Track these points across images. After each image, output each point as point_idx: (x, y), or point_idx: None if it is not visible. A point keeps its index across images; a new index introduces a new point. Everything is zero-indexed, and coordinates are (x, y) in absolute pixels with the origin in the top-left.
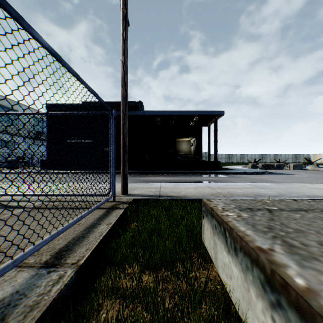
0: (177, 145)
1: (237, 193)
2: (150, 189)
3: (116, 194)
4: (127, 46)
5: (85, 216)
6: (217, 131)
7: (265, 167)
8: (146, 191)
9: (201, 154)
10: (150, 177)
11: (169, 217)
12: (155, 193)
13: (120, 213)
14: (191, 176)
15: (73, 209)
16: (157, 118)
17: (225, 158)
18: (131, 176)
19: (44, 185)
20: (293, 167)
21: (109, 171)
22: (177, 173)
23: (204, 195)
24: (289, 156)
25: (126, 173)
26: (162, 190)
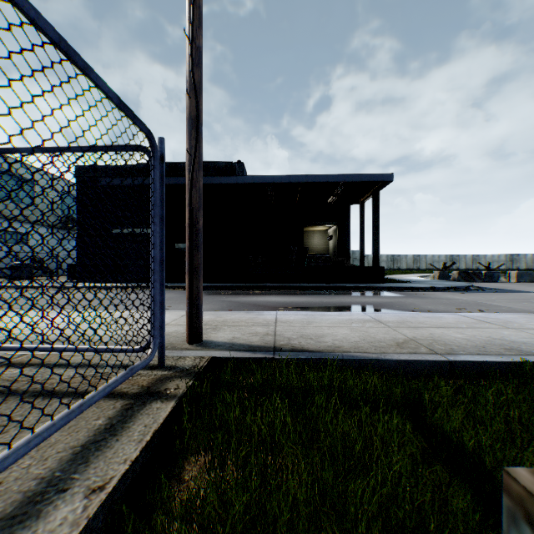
0: (305, 239)
1: (456, 340)
2: (253, 327)
3: (175, 340)
4: (201, 4)
5: (2, 469)
6: (378, 212)
7: (464, 278)
8: (244, 332)
9: (348, 253)
10: (256, 296)
11: (306, 444)
12: (264, 338)
13: (158, 419)
14: (333, 294)
15: (40, 397)
16: (270, 189)
17: (387, 262)
18: (221, 295)
19: (41, 315)
20: (517, 278)
21: (183, 284)
22: (306, 288)
23: (379, 346)
24: (501, 258)
25: (197, 294)
26: (279, 331)
